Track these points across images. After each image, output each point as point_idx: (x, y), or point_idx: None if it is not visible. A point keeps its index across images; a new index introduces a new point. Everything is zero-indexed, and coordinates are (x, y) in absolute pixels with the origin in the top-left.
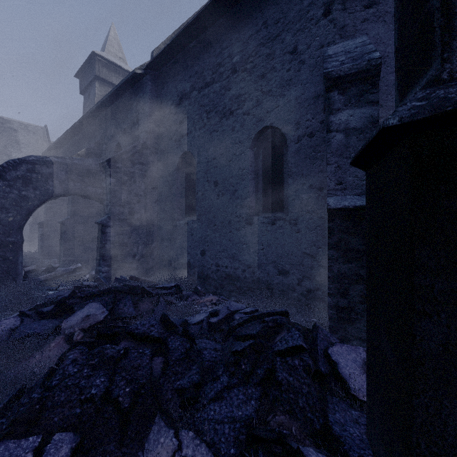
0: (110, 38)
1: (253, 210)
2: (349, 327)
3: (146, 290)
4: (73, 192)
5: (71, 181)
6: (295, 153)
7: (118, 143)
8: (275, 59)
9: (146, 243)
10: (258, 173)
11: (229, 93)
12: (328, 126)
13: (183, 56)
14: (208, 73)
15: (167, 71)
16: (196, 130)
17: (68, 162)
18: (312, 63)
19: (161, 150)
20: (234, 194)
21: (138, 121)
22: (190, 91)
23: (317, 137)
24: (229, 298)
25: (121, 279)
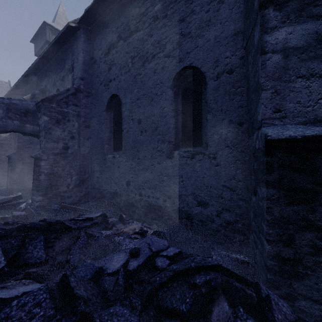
0: (59, 13)
1: (173, 145)
2: (295, 283)
3: (66, 225)
4: (10, 129)
5: (8, 118)
6: (215, 89)
7: (58, 90)
8: (194, 2)
9: (79, 174)
10: (177, 111)
11: (151, 38)
12: (262, 47)
13: (111, 10)
14: (133, 23)
15: (98, 25)
16: (122, 74)
17: (6, 102)
18: (231, 2)
19: (93, 94)
20: (156, 130)
21: (73, 69)
22: (117, 41)
23: (237, 73)
24: (151, 225)
25: (51, 208)
